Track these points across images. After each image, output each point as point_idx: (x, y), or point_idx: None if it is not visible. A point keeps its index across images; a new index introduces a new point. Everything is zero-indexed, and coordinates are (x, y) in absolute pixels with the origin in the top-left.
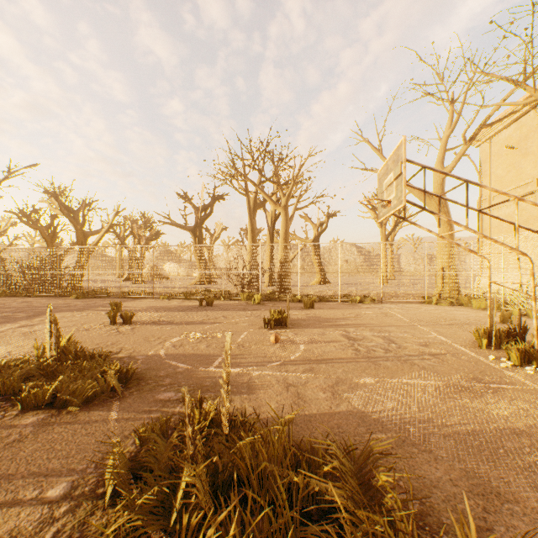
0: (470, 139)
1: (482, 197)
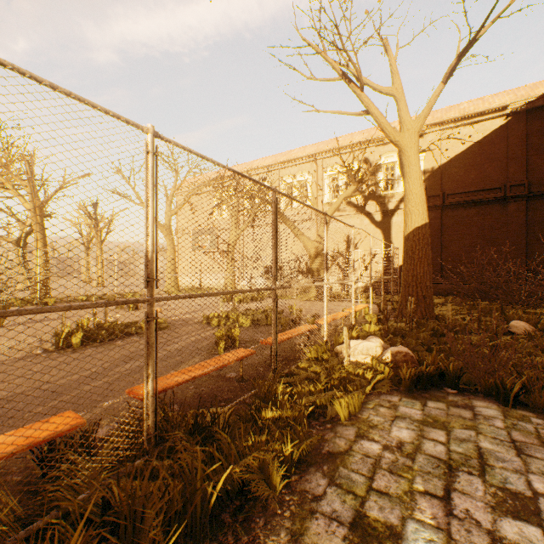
0: (187, 199)
1: (179, 228)
